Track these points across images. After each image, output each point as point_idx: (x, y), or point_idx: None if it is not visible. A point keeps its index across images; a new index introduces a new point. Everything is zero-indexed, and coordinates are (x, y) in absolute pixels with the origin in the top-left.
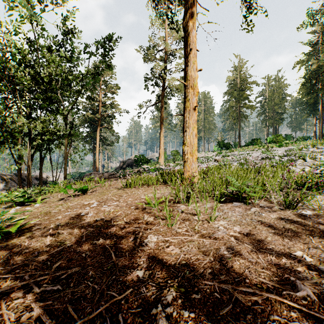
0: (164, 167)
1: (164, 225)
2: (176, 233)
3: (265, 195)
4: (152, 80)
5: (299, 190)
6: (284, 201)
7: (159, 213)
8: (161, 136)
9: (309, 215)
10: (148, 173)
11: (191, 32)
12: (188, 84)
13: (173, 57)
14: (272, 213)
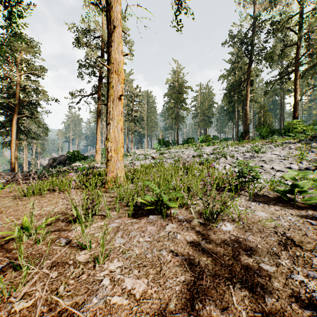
0: (99, 165)
1: (4, 288)
2: (7, 316)
3: (187, 201)
4: (87, 68)
5: (221, 191)
6: (205, 211)
7: (26, 250)
8: (98, 131)
9: (229, 231)
10: (76, 173)
11: (116, 6)
12: (112, 68)
13: None
14: (189, 232)
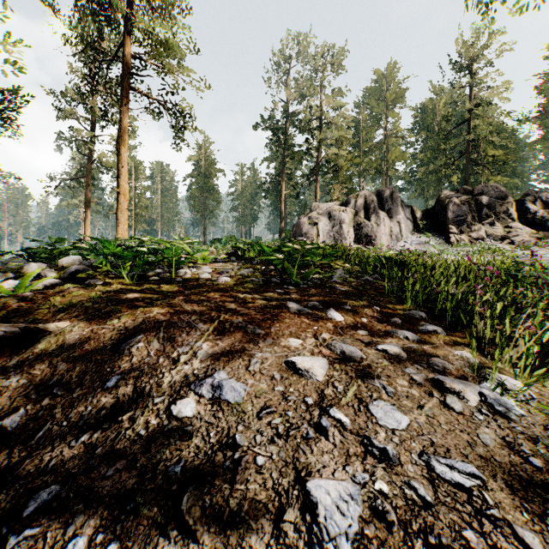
0: None
1: None
2: None
3: None
4: (70, 141)
5: None
6: None
7: None
8: (88, 224)
9: None
10: None
11: (123, 154)
12: (120, 191)
13: (106, 124)
14: None
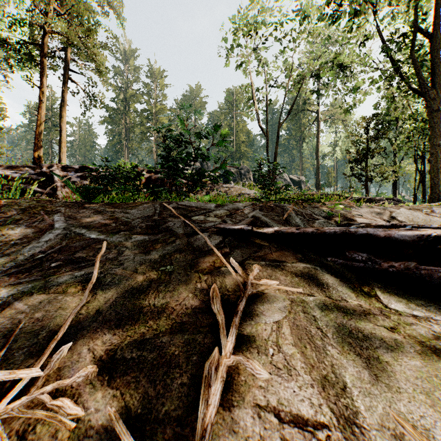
0: None
1: None
2: None
3: None
4: None
5: None
6: None
7: None
8: None
9: None
10: None
11: (64, 117)
12: (62, 140)
13: None
14: None
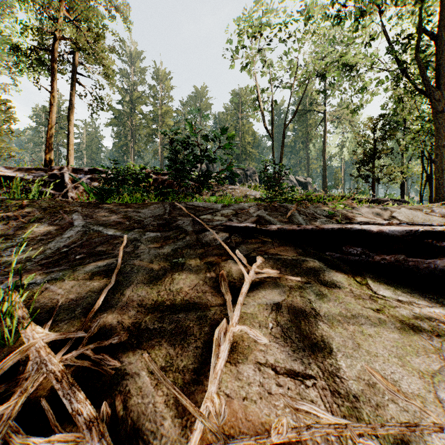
0: None
1: None
2: None
3: None
4: None
5: None
6: None
7: None
8: None
9: None
10: None
11: (72, 120)
12: (70, 143)
13: None
14: None
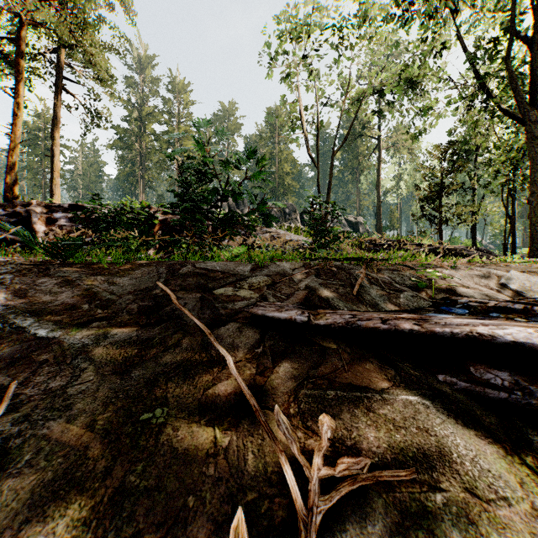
0: None
1: None
2: None
3: None
4: None
5: None
6: None
7: None
8: None
9: None
10: None
11: (58, 139)
12: (55, 169)
13: None
14: None
